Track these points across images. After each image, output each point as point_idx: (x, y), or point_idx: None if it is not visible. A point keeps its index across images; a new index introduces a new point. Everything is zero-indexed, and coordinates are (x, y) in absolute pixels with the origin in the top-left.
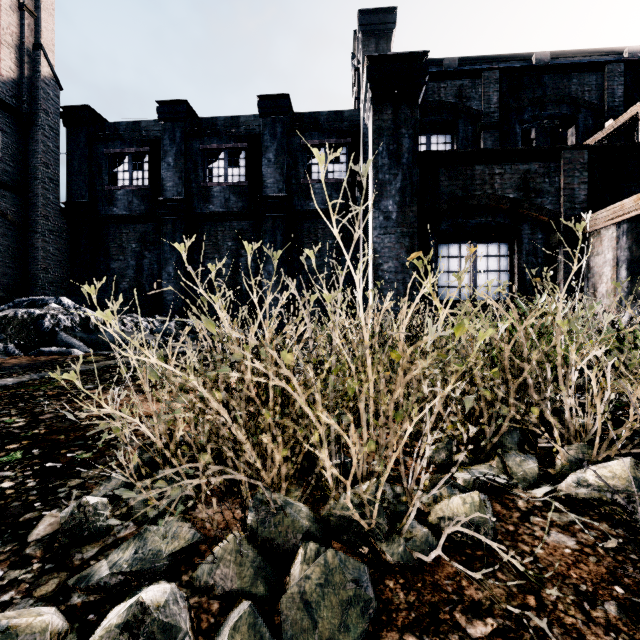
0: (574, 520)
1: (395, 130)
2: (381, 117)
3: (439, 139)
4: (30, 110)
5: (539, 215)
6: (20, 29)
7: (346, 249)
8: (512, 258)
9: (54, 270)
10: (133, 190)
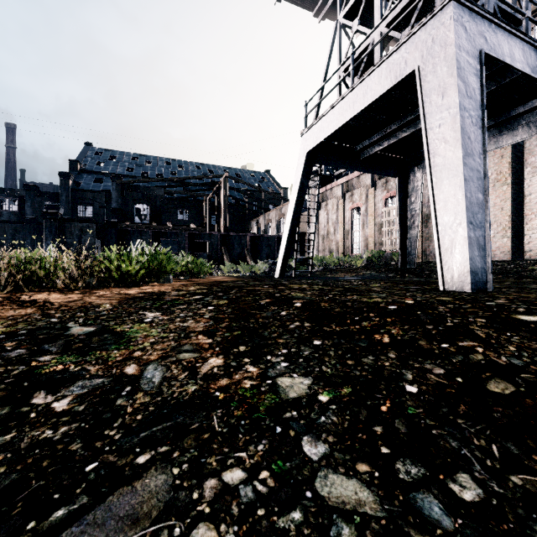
0: None
1: None
2: None
3: (89, 207)
4: None
5: None
6: None
7: None
8: None
9: None
10: None
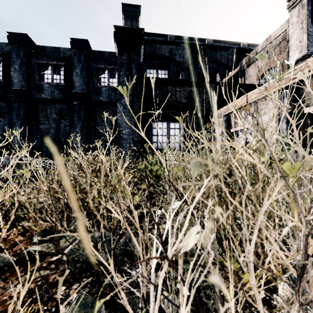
0: (44, 274)
1: (129, 65)
2: (122, 57)
3: (162, 72)
4: None
5: (195, 111)
6: None
7: None
8: (185, 130)
9: None
10: None
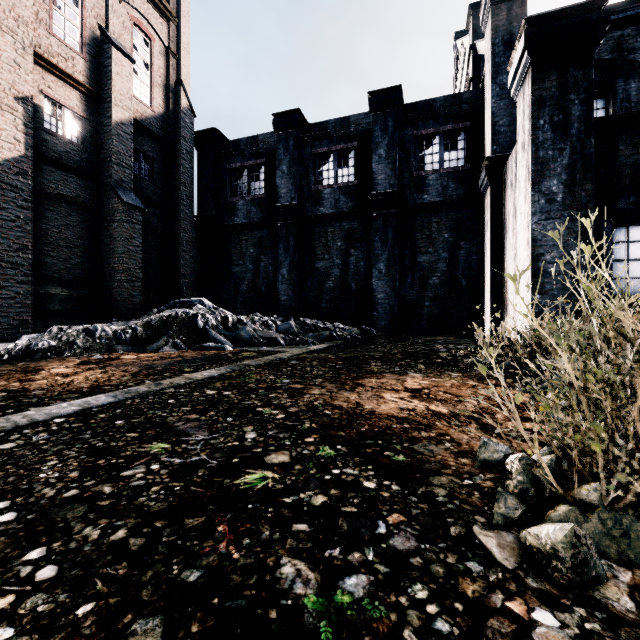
0: None
1: (561, 98)
2: (542, 85)
3: None
4: (173, 138)
5: None
6: (166, 70)
7: (464, 242)
8: None
9: (190, 276)
10: (251, 200)
